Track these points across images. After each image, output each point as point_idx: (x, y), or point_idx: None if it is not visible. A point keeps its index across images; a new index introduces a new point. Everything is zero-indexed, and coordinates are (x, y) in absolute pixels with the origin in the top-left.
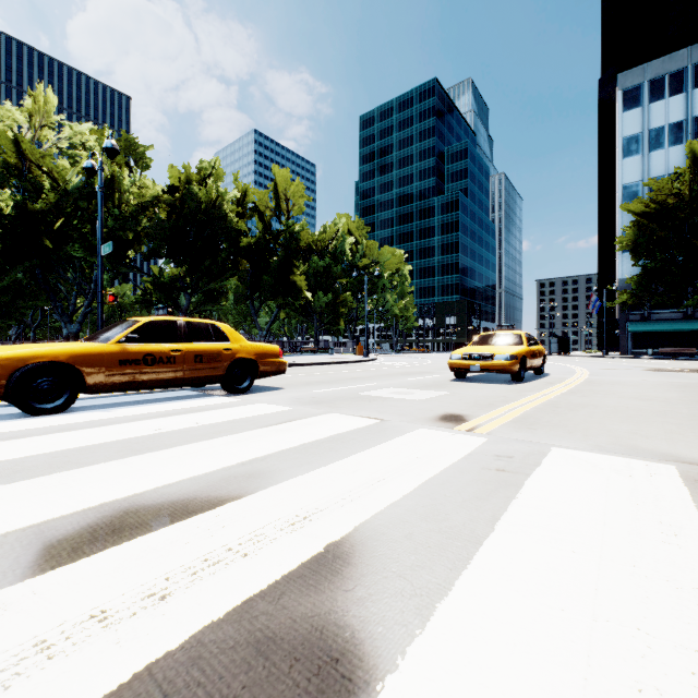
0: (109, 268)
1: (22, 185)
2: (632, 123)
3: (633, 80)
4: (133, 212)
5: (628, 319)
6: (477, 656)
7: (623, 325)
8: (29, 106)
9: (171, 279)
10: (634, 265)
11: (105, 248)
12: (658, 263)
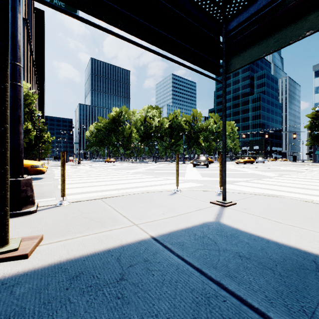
0: (159, 142)
1: (145, 126)
2: (318, 82)
3: (318, 67)
4: (165, 129)
5: (316, 149)
6: (226, 165)
7: (314, 151)
8: (144, 108)
9: (171, 143)
10: (309, 134)
11: (185, 146)
12: (317, 133)
